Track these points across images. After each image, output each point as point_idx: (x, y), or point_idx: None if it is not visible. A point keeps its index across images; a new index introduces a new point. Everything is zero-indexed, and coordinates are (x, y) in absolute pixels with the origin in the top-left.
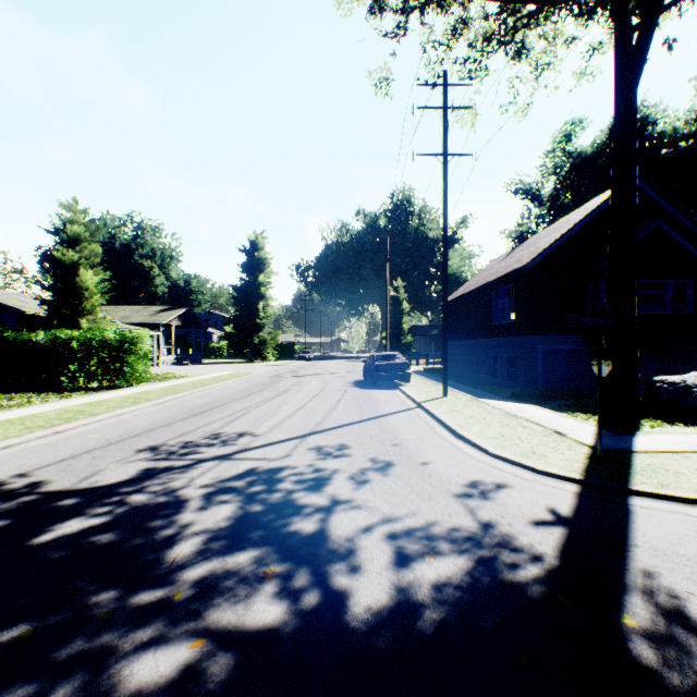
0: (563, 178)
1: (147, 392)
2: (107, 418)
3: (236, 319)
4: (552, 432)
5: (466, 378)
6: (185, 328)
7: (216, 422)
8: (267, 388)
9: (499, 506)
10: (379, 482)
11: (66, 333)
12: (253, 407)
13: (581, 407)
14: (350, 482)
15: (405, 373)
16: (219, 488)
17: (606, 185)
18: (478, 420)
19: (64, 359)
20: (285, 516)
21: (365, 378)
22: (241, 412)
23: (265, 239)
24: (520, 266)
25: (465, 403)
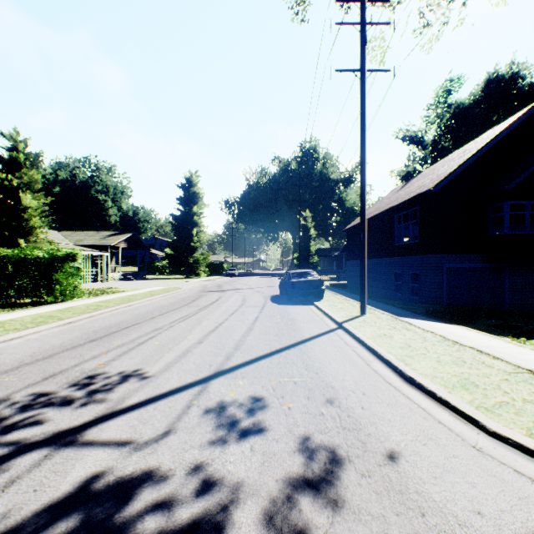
0: (445, 125)
1: (68, 309)
2: None
3: (175, 243)
4: None
5: (369, 292)
6: (132, 250)
7: (109, 351)
8: (189, 303)
9: None
10: None
11: None
12: (163, 329)
13: (515, 329)
14: None
15: (319, 289)
16: None
17: (482, 130)
18: (421, 352)
19: None
20: None
21: (281, 293)
22: (147, 335)
23: (198, 177)
24: (425, 189)
25: (389, 324)
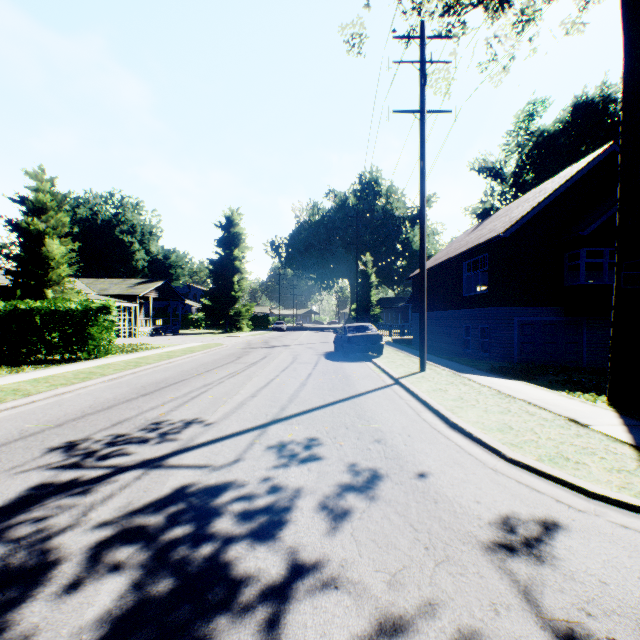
0: (526, 155)
1: (106, 366)
2: (42, 399)
3: (213, 292)
4: (569, 422)
5: (436, 349)
6: (163, 300)
7: (165, 404)
8: (235, 360)
9: (570, 582)
10: (363, 518)
11: (27, 304)
12: (213, 384)
13: (576, 384)
14: (320, 518)
15: (378, 344)
16: (120, 531)
17: (568, 162)
18: (471, 403)
19: (25, 331)
20: (205, 614)
21: (336, 349)
22: (198, 390)
23: (240, 215)
24: (495, 235)
25: (447, 379)
